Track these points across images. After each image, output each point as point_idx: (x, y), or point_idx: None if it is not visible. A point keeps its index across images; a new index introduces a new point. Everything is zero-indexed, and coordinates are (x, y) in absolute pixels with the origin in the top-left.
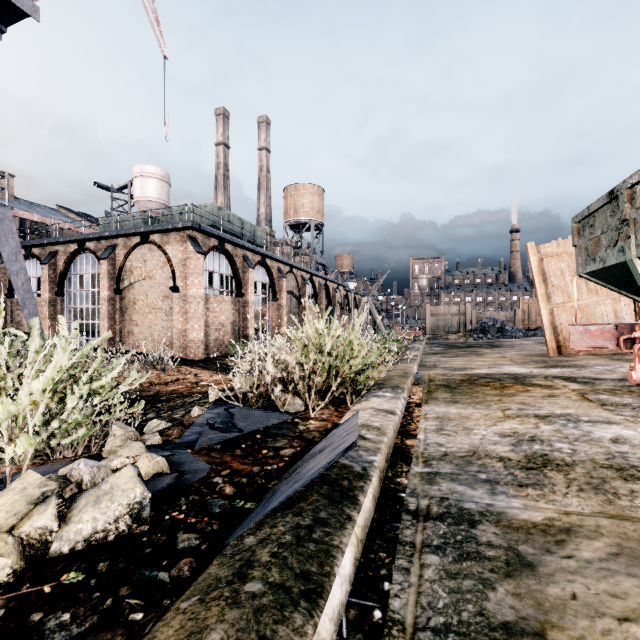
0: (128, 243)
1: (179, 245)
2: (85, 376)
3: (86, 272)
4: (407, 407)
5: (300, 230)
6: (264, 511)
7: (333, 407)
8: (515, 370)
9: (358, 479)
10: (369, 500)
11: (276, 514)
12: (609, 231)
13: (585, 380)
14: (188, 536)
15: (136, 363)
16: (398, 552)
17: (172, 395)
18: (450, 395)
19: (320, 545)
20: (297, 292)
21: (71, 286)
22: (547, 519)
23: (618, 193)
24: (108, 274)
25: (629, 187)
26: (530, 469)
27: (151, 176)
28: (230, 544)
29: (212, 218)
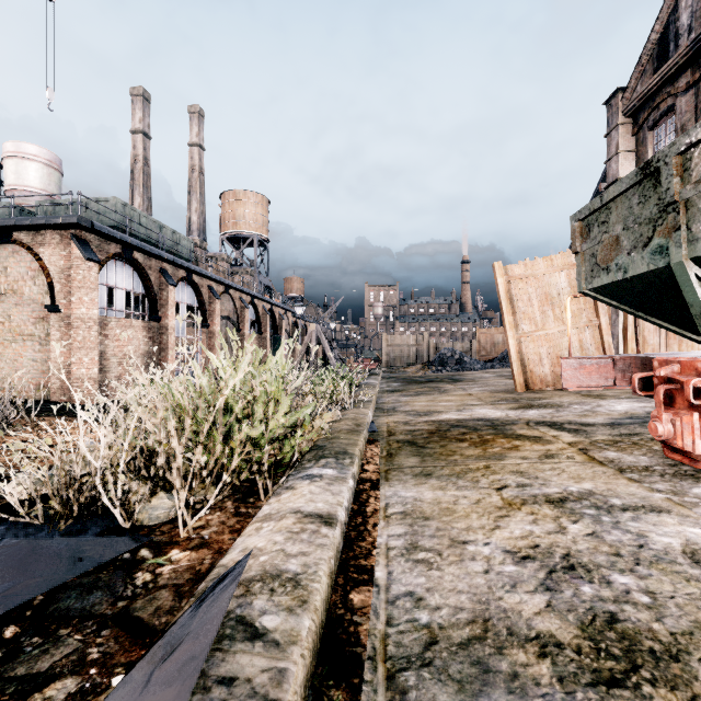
0: None
1: (60, 248)
2: None
3: None
4: (358, 491)
5: (241, 245)
6: None
7: (233, 504)
8: (489, 413)
9: None
10: None
11: None
12: (636, 226)
13: (574, 427)
14: None
15: None
16: None
17: None
18: (419, 460)
19: None
20: (235, 317)
21: None
22: None
23: (660, 164)
24: None
25: (681, 151)
26: (613, 684)
27: (32, 158)
28: None
29: (114, 217)
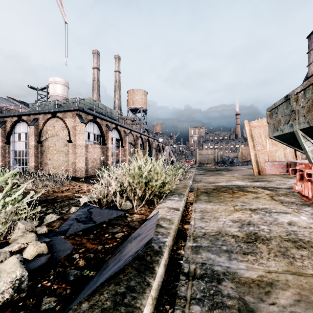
0: (45, 117)
1: (72, 118)
2: (1, 195)
3: (22, 132)
4: (186, 205)
5: (135, 112)
6: (96, 284)
7: (147, 206)
8: (239, 183)
9: (156, 255)
10: (161, 269)
11: (104, 283)
12: (285, 116)
13: (272, 188)
14: (49, 299)
15: (46, 180)
16: (176, 304)
17: (64, 198)
18: (207, 197)
19: (128, 308)
20: (133, 143)
21: (14, 139)
22: (259, 276)
23: (290, 97)
24: (34, 133)
25: (295, 94)
26: (249, 242)
27: (58, 83)
28: (72, 308)
29: (90, 105)
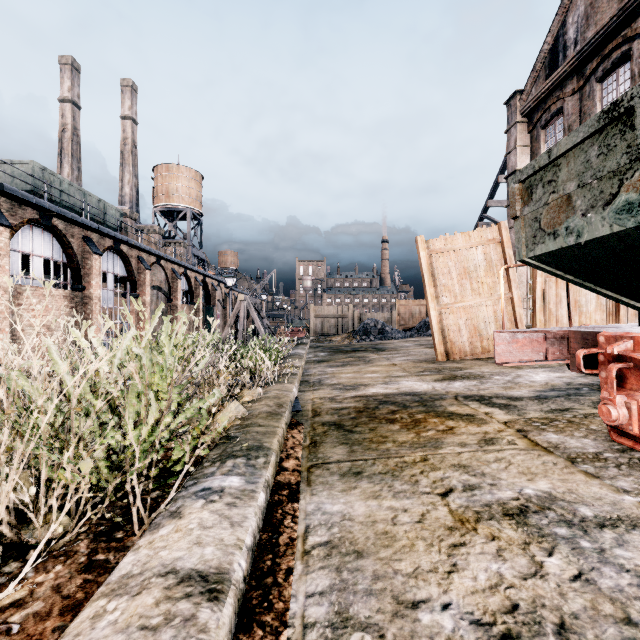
0: None
1: None
2: None
3: None
4: (271, 506)
5: (174, 218)
6: None
7: (89, 545)
8: (415, 386)
9: None
10: None
11: None
12: (594, 181)
13: (503, 401)
14: None
15: None
16: None
17: None
18: (347, 451)
19: None
20: (166, 288)
21: None
22: None
23: (633, 102)
24: None
25: None
26: None
27: None
28: None
29: (31, 181)
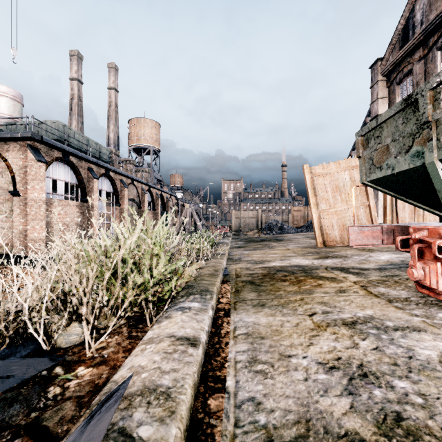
0: None
1: (20, 153)
2: None
3: None
4: (215, 318)
5: (142, 153)
6: None
7: (127, 329)
8: (301, 262)
9: None
10: None
11: None
12: (400, 138)
13: (356, 270)
14: None
15: None
16: None
17: None
18: (256, 295)
19: None
20: (138, 199)
21: None
22: None
23: (418, 96)
24: None
25: (433, 87)
26: None
27: (2, 94)
28: None
29: (57, 133)
